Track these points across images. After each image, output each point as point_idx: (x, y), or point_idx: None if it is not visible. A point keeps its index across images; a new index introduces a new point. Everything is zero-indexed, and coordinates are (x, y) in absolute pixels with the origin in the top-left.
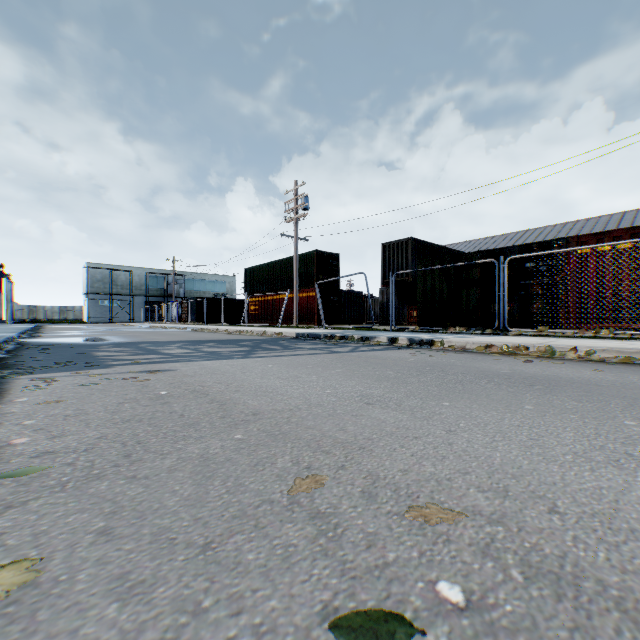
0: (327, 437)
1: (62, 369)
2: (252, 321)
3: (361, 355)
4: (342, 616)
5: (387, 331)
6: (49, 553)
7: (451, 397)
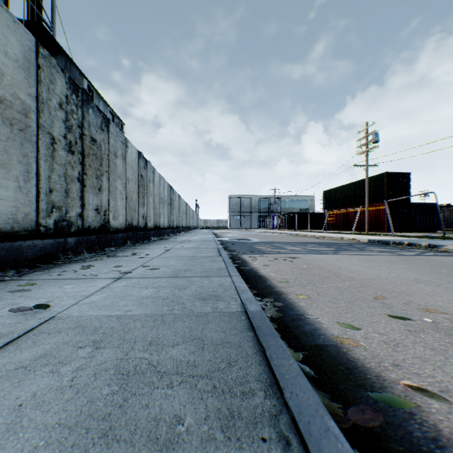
0: (389, 289)
1: (252, 253)
2: (329, 228)
3: (423, 258)
4: (390, 315)
5: None
6: (309, 295)
7: None
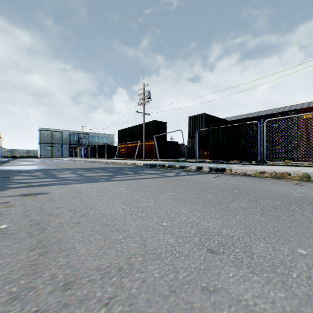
0: None
1: None
2: (122, 157)
3: (183, 179)
4: None
5: (193, 162)
6: None
7: (293, 236)
